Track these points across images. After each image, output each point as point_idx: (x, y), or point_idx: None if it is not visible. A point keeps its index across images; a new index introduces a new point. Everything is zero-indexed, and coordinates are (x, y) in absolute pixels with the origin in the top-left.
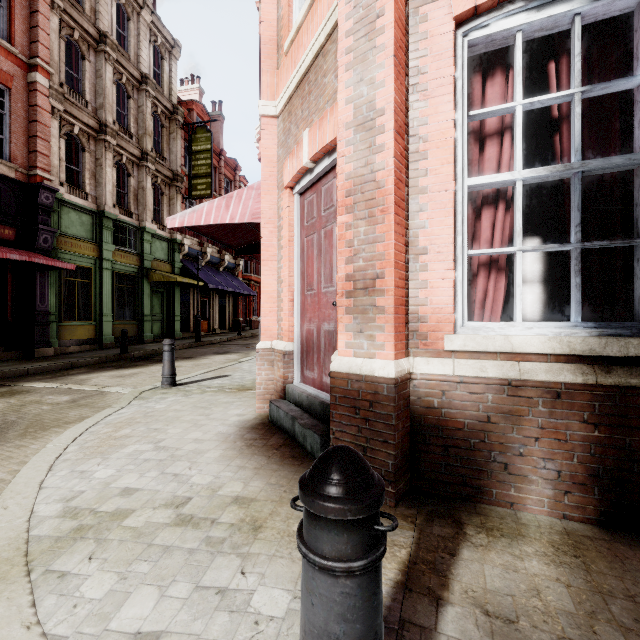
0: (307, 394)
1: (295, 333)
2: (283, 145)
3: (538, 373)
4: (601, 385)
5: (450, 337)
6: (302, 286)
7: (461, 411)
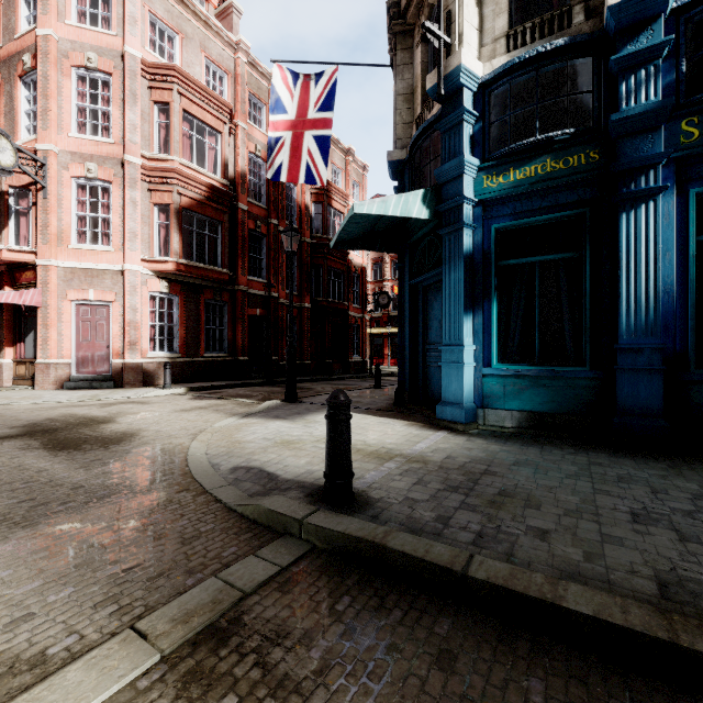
0: (91, 375)
1: (74, 356)
2: (65, 281)
3: (163, 360)
4: (171, 361)
5: (148, 354)
6: (78, 338)
7: (151, 369)
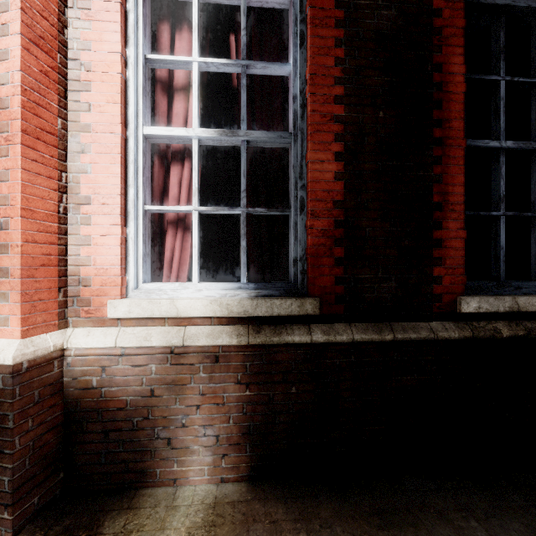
0: None
1: None
2: None
3: (200, 338)
4: (252, 345)
5: (114, 303)
6: None
7: (124, 388)
